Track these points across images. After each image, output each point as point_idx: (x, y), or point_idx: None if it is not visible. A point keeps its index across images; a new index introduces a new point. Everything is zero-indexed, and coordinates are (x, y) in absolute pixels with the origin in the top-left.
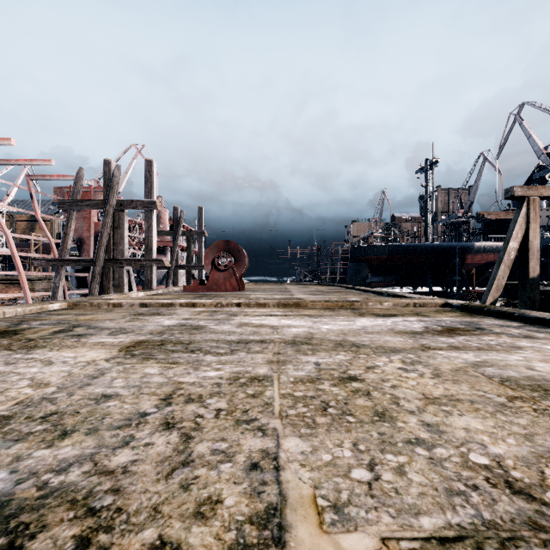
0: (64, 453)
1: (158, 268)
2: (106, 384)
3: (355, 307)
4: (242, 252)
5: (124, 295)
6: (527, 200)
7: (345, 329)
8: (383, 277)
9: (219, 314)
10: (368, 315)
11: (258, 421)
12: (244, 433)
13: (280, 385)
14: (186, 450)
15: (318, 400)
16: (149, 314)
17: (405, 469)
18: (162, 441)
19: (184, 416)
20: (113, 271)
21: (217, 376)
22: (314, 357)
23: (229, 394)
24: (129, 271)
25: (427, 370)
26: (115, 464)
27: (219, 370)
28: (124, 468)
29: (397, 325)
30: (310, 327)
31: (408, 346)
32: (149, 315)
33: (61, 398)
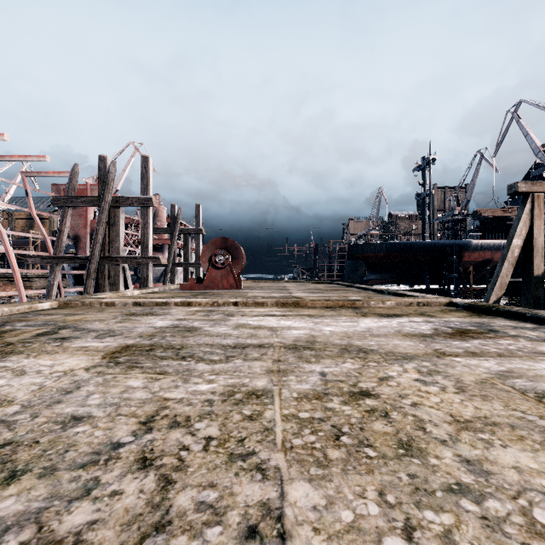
0: (4, 508)
1: (155, 266)
2: (80, 401)
3: (356, 306)
4: (240, 249)
5: (118, 293)
6: (531, 196)
7: (348, 331)
8: (381, 274)
9: (215, 314)
10: (371, 315)
11: (256, 456)
12: (239, 475)
13: (282, 403)
14: (162, 504)
15: (328, 425)
16: (142, 314)
17: (454, 538)
18: (134, 488)
19: (165, 448)
20: (109, 269)
21: (209, 391)
22: (318, 365)
23: (222, 416)
24: (125, 268)
25: (448, 383)
26: (66, 528)
27: (212, 383)
28: (76, 536)
29: (404, 326)
30: (312, 329)
31: (421, 352)
32: (142, 315)
33: (22, 421)
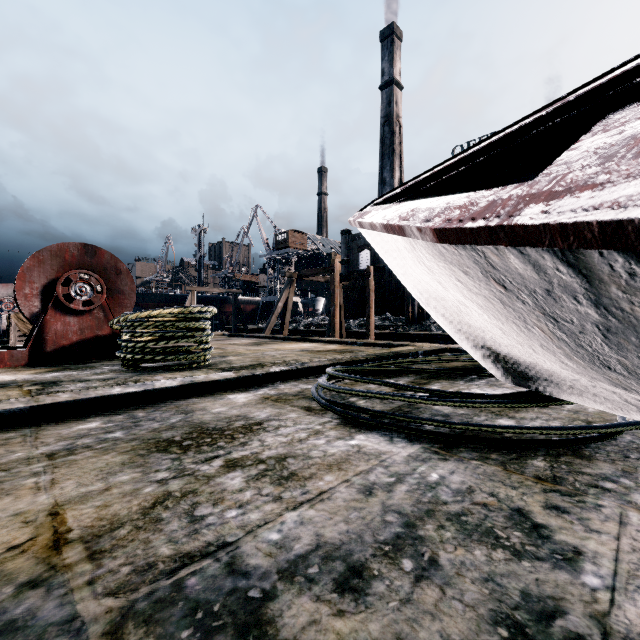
0: None
1: None
2: None
3: None
4: None
5: None
6: (191, 292)
7: None
8: None
9: None
10: None
11: None
12: None
13: None
14: None
15: None
16: None
17: None
18: None
19: None
20: None
21: None
22: None
23: None
24: None
25: None
26: None
27: None
28: None
29: None
30: None
31: None
32: None
33: None
